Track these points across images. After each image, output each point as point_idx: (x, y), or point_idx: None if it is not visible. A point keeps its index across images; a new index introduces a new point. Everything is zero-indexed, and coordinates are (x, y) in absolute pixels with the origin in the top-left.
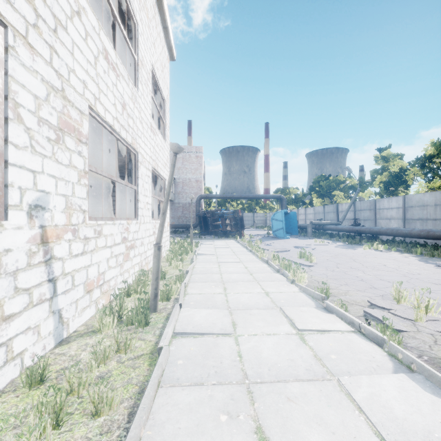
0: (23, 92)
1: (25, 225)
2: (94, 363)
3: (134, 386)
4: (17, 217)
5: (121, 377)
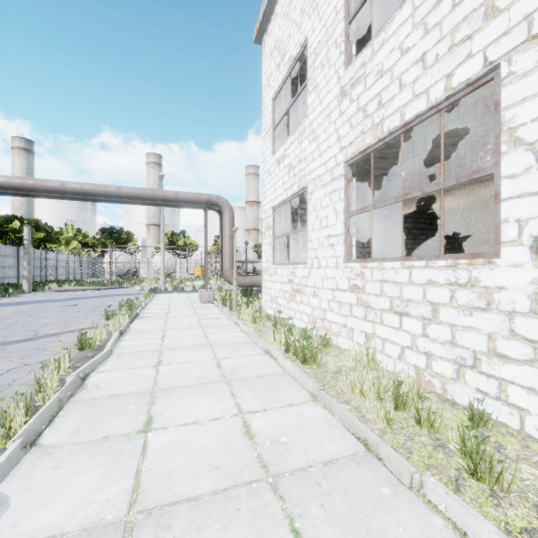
0: (523, 108)
1: (528, 263)
2: (456, 434)
3: (393, 446)
4: (514, 253)
5: (422, 451)
